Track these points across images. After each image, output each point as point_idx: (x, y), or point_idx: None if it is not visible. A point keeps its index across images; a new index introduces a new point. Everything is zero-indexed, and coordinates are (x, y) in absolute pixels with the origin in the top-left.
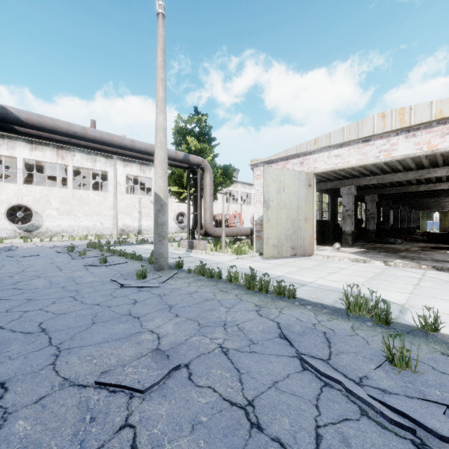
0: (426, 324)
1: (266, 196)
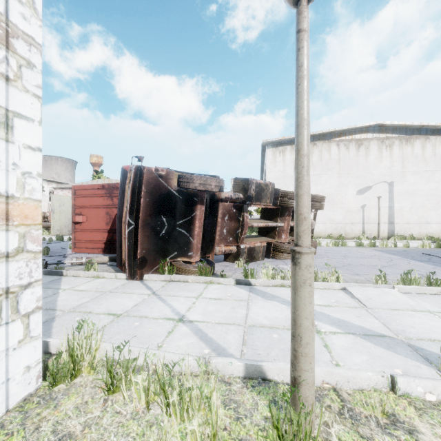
0: (69, 240)
1: (53, 207)
